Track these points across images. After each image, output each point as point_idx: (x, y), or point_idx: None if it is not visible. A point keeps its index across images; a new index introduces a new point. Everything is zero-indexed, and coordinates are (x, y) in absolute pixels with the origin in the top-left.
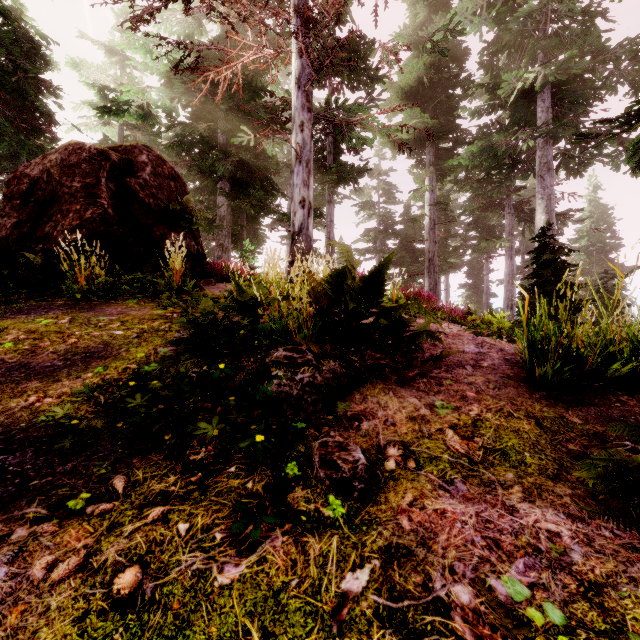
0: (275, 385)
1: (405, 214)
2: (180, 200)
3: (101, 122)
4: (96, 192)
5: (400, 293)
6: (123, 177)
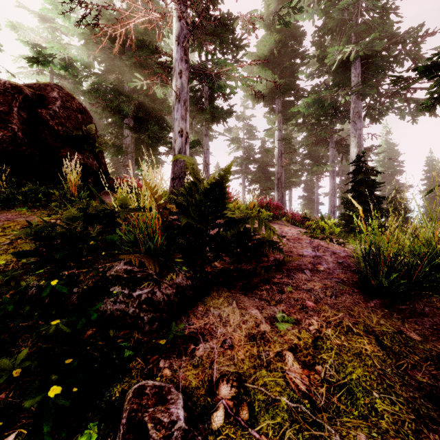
0: (111, 302)
1: (262, 147)
2: (85, 128)
3: (35, 72)
4: (8, 118)
5: (256, 202)
6: (35, 108)
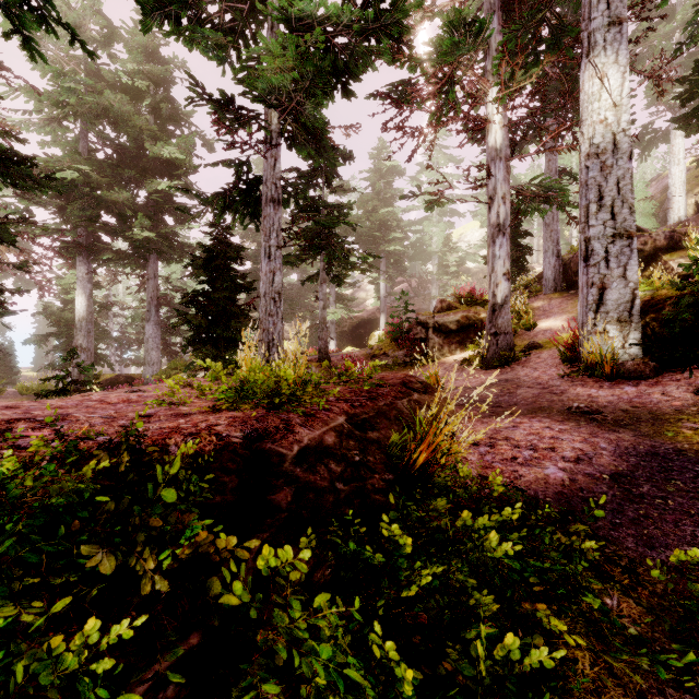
0: None
1: None
2: None
3: None
4: None
5: None
6: None
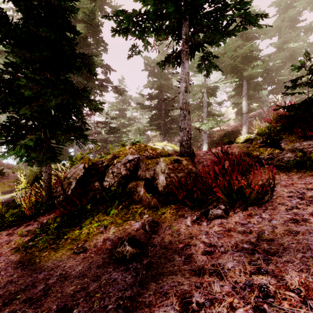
0: None
1: None
2: None
3: None
4: None
5: None
6: None
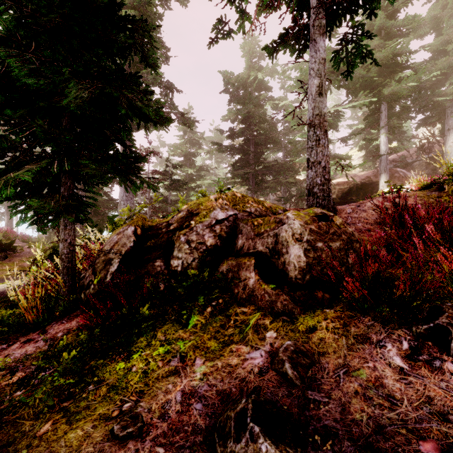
0: None
1: None
2: None
3: None
4: None
5: None
6: None
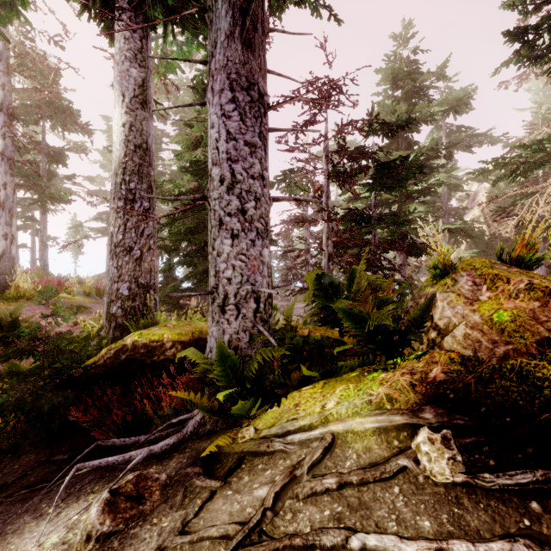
0: None
1: None
2: None
3: None
4: None
5: (92, 288)
6: None
